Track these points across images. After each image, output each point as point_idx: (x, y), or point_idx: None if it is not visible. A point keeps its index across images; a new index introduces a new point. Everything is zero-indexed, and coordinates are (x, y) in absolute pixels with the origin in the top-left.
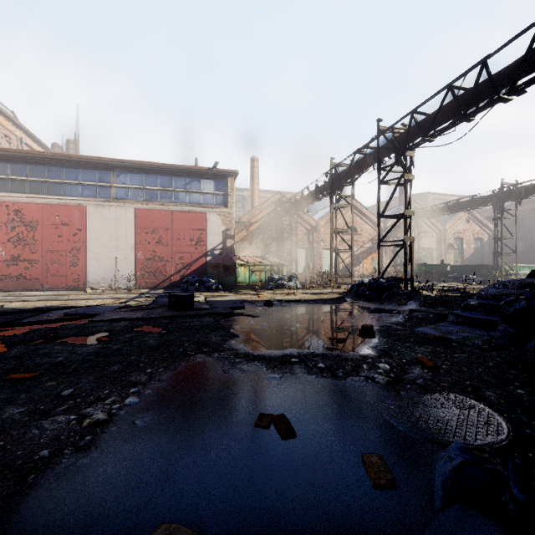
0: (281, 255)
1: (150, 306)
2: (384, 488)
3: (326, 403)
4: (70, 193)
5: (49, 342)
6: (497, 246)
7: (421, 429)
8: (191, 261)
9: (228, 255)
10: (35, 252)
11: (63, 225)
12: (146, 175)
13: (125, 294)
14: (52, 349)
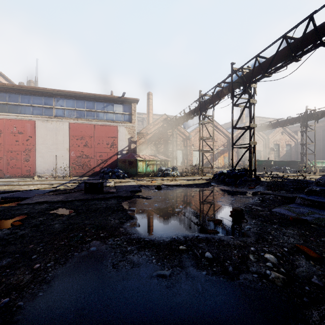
0: (166, 154)
1: (72, 190)
2: None
3: (226, 323)
4: (24, 112)
5: None
6: (303, 148)
7: None
8: (107, 158)
9: (132, 154)
10: None
11: (19, 133)
12: (77, 100)
13: (60, 181)
14: None
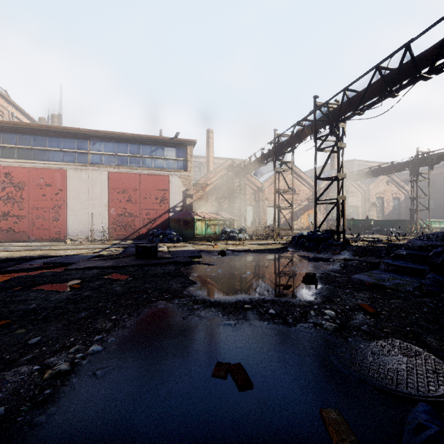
0: (232, 211)
1: (119, 255)
2: None
3: (279, 350)
4: (53, 159)
5: (26, 289)
6: (413, 204)
7: (374, 379)
8: (156, 216)
9: (187, 211)
10: (22, 208)
11: (47, 186)
12: (118, 143)
13: (99, 245)
14: (27, 296)
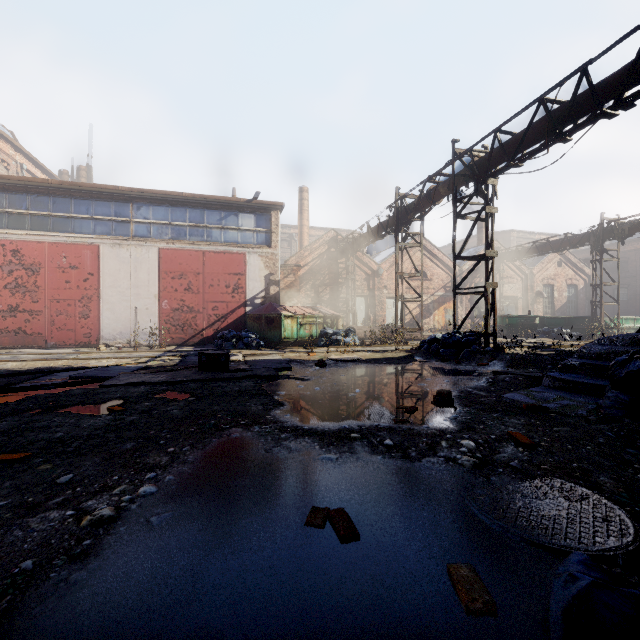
0: (335, 305)
1: (176, 367)
2: (480, 614)
3: (397, 492)
4: (80, 230)
5: (48, 412)
6: (596, 294)
7: (522, 528)
8: (227, 312)
9: (272, 305)
10: (37, 301)
11: (72, 268)
12: (173, 207)
13: (147, 352)
14: (50, 422)
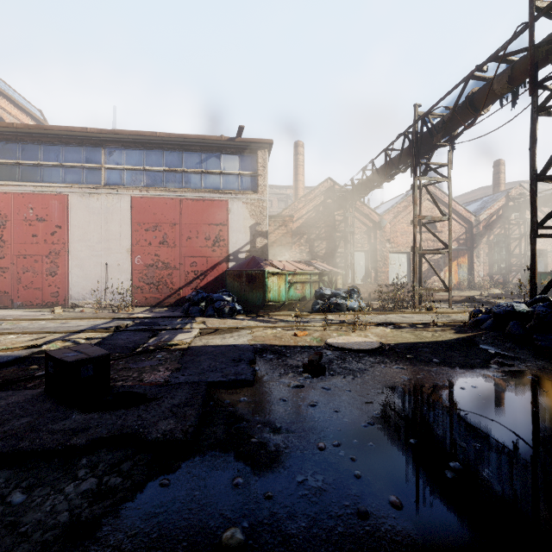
0: (332, 260)
1: None
2: None
3: None
4: (49, 178)
5: None
6: None
7: None
8: (207, 268)
9: (254, 259)
10: (3, 256)
11: (39, 220)
12: (147, 151)
13: (89, 320)
14: None
